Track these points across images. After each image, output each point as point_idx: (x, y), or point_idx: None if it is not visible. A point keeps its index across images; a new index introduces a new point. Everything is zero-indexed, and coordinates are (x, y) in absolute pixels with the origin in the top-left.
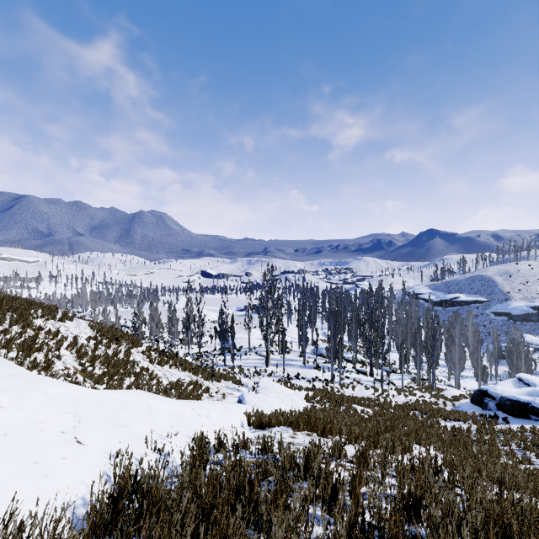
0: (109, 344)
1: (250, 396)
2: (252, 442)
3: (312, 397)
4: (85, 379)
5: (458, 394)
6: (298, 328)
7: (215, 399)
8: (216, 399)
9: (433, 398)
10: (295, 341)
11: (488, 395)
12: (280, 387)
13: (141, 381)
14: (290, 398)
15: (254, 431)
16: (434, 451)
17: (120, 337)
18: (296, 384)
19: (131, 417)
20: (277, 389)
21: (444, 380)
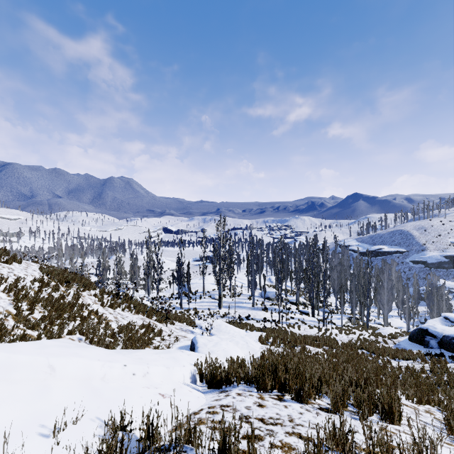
0: (56, 287)
1: (203, 339)
2: (201, 441)
3: (266, 339)
4: (17, 324)
5: (393, 332)
6: (247, 274)
7: (167, 343)
8: (168, 343)
9: (371, 336)
10: (244, 286)
11: (429, 333)
12: (233, 329)
13: (86, 325)
14: (245, 341)
15: (207, 391)
16: (407, 401)
17: (70, 280)
18: (247, 325)
19: (3, 393)
20: (230, 330)
21: (373, 319)
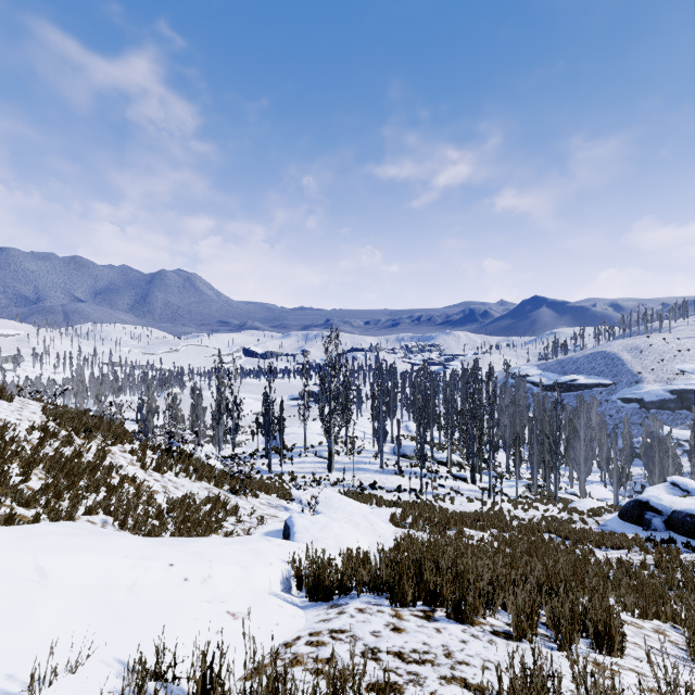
0: (68, 439)
1: (304, 520)
2: None
3: (402, 519)
4: None
5: (595, 506)
6: (373, 418)
7: (246, 526)
8: (247, 526)
9: (563, 513)
10: (368, 437)
11: (651, 508)
12: (351, 503)
13: (116, 499)
14: (370, 522)
15: (308, 605)
16: (625, 614)
17: (92, 427)
18: (372, 497)
19: None
20: (346, 506)
21: (564, 486)
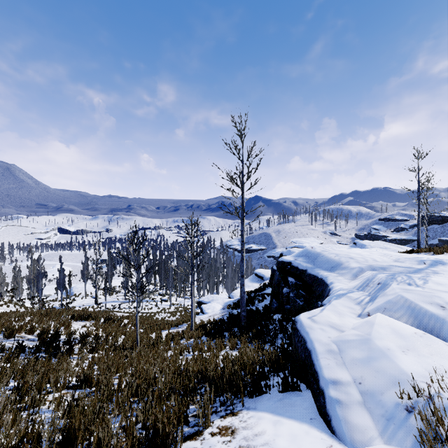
0: None
1: None
2: None
3: None
4: None
5: None
6: None
7: None
8: None
9: None
10: None
11: None
12: None
13: None
14: None
15: None
16: None
17: None
18: None
19: None
20: None
21: None
